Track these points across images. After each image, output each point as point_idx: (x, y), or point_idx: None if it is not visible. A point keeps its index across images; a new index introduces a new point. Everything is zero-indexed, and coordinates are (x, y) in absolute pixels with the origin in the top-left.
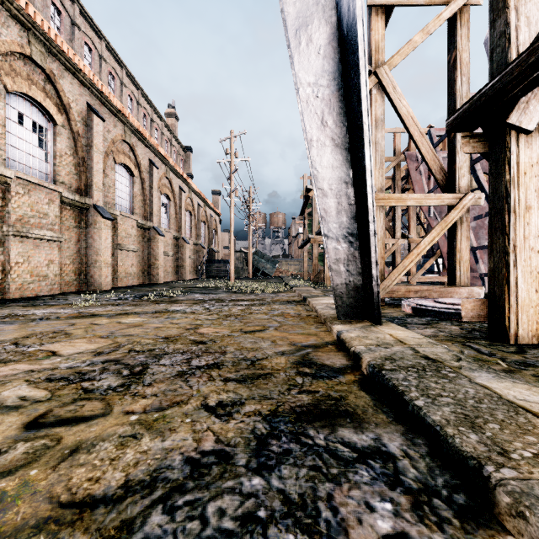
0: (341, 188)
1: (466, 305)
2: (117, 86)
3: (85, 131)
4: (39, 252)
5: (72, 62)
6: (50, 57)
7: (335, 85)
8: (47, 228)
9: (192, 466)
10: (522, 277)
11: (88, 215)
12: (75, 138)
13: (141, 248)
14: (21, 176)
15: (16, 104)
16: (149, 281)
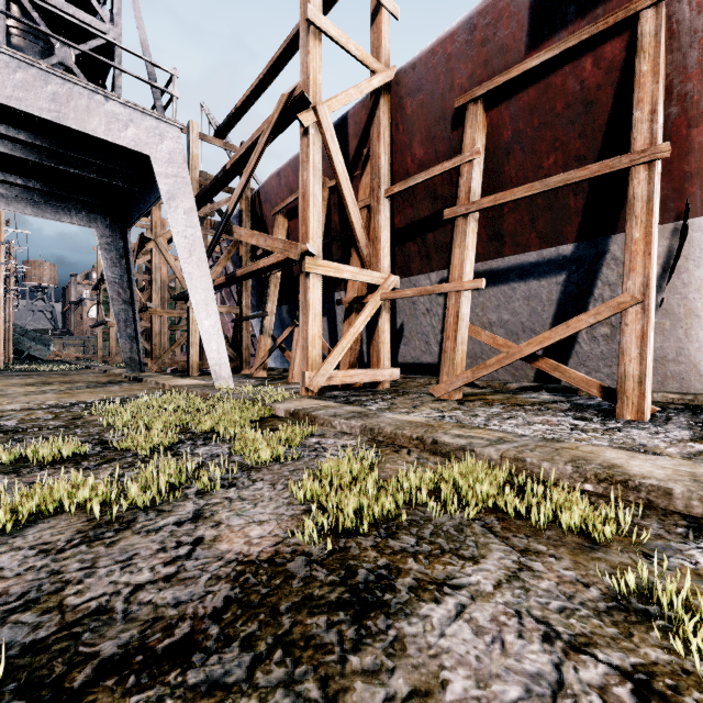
0: (127, 318)
1: (180, 364)
2: None
3: None
4: None
5: None
6: None
7: (124, 279)
8: None
9: (91, 385)
10: (194, 354)
11: None
12: None
13: None
14: None
15: None
16: None
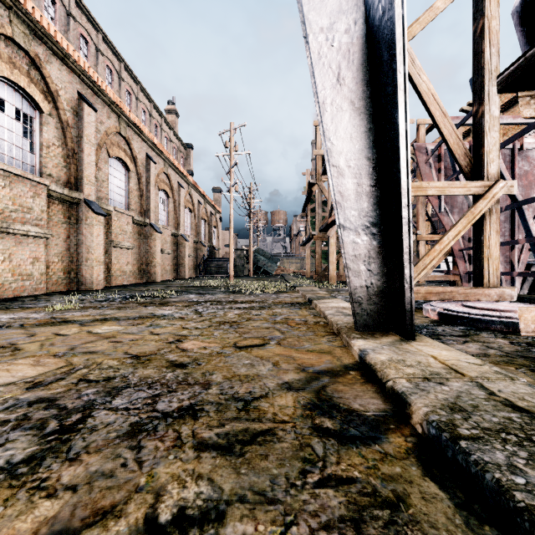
0: (362, 165)
1: (525, 315)
2: (115, 80)
3: (75, 121)
4: (22, 249)
5: (59, 47)
6: (35, 40)
7: (355, 30)
8: (32, 223)
9: None
10: None
11: (78, 210)
12: (64, 128)
13: (138, 246)
14: (0, 166)
15: None
16: (146, 280)
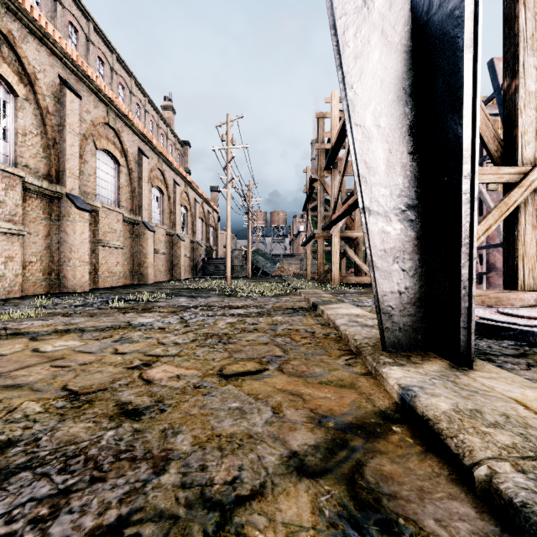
0: (396, 123)
1: None
2: (107, 72)
3: (56, 108)
4: None
5: (37, 24)
6: (8, 15)
7: None
8: (4, 219)
9: None
10: None
11: (60, 205)
12: (43, 115)
13: (129, 245)
14: None
15: None
16: (138, 281)
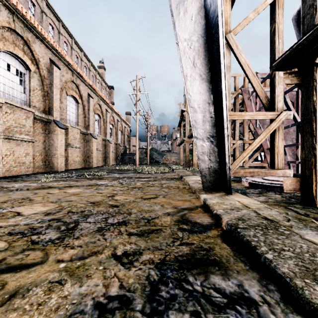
0: (205, 106)
1: (286, 182)
2: (69, 49)
3: (48, 75)
4: (20, 148)
5: (40, 33)
6: (26, 30)
7: (202, 40)
8: (25, 134)
9: (100, 311)
10: None
11: (50, 126)
12: (42, 79)
13: (83, 146)
14: (8, 102)
15: (6, 58)
16: (87, 166)
